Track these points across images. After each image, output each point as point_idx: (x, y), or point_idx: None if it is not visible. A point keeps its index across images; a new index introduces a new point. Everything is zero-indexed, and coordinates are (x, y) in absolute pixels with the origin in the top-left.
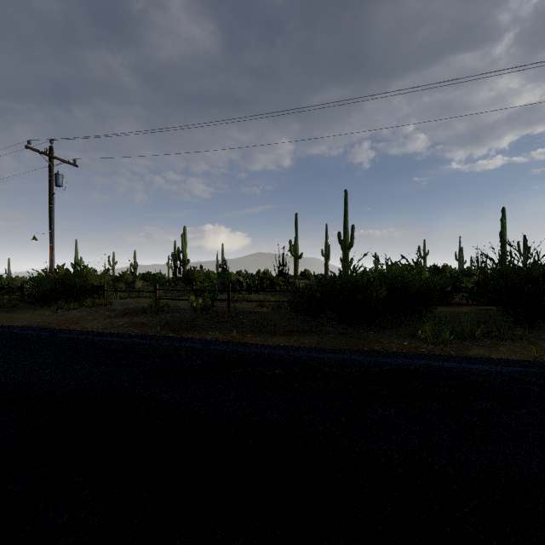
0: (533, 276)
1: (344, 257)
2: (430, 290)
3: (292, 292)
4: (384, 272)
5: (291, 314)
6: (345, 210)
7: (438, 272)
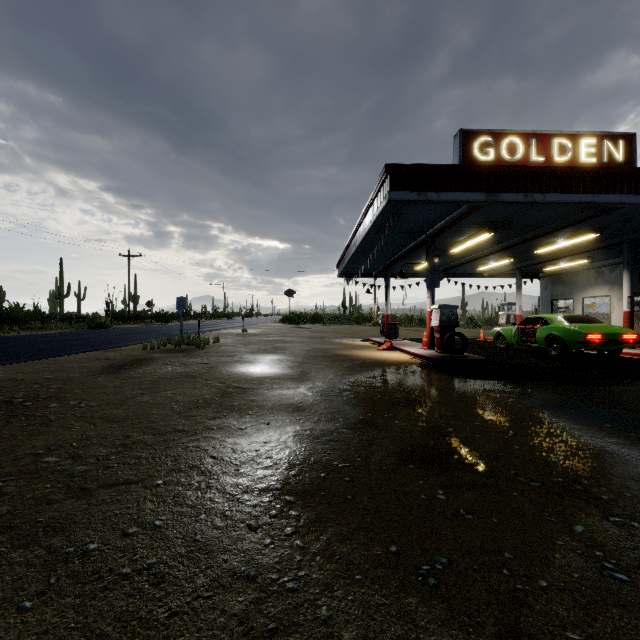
0: None
1: None
2: None
3: None
4: None
5: None
6: None
7: None
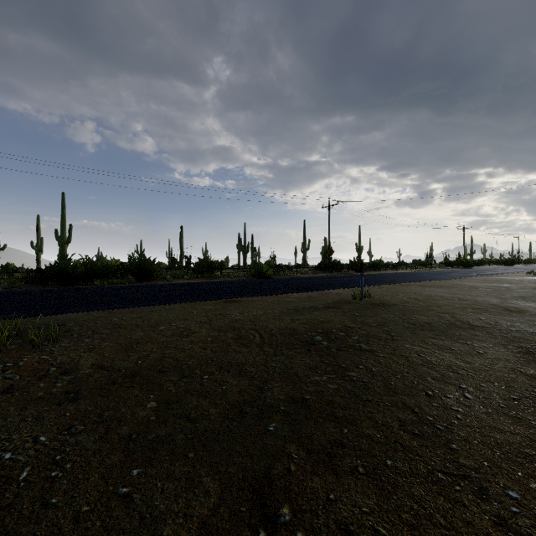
0: (139, 263)
1: (62, 252)
2: (105, 269)
3: (28, 272)
4: (85, 262)
5: (27, 285)
6: (63, 210)
7: (121, 263)
